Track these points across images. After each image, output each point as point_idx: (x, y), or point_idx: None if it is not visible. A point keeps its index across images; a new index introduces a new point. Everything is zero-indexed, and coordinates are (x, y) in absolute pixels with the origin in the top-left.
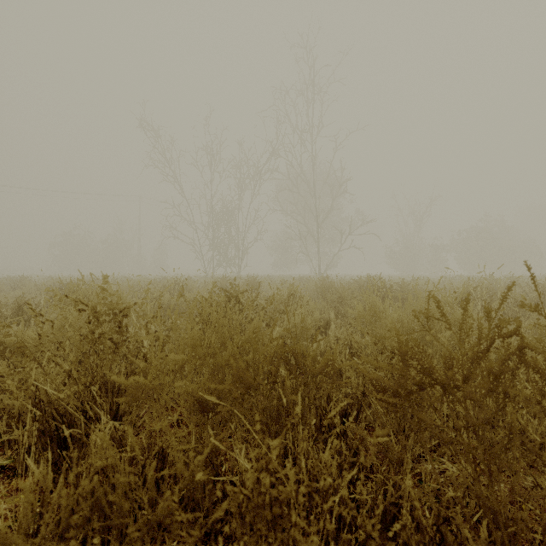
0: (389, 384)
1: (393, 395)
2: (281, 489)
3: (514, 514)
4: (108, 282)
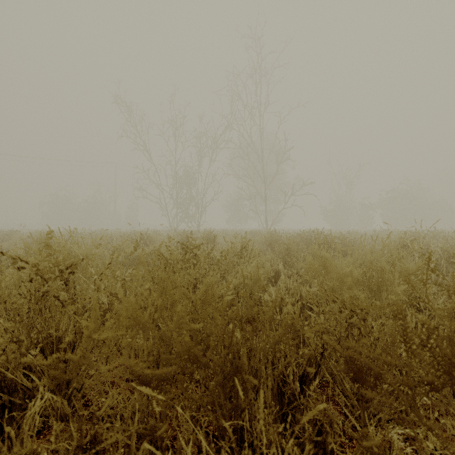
0: (369, 364)
1: (374, 377)
2: None
3: None
4: (72, 236)
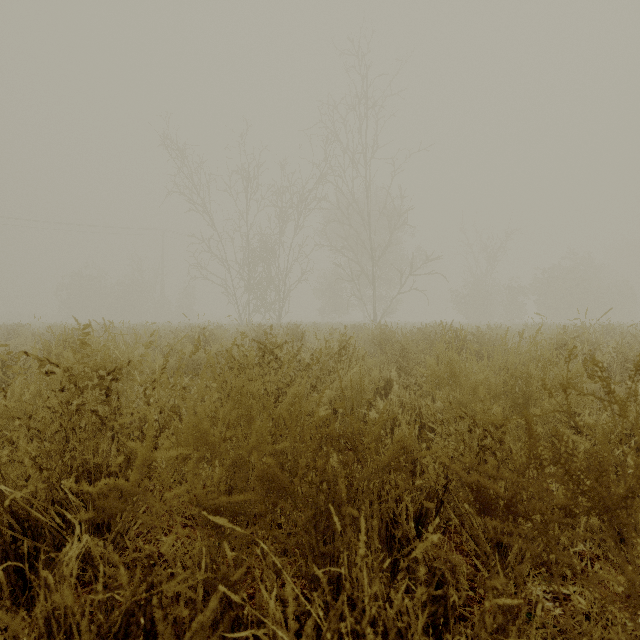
0: (499, 491)
1: (505, 508)
2: None
3: None
4: (109, 332)
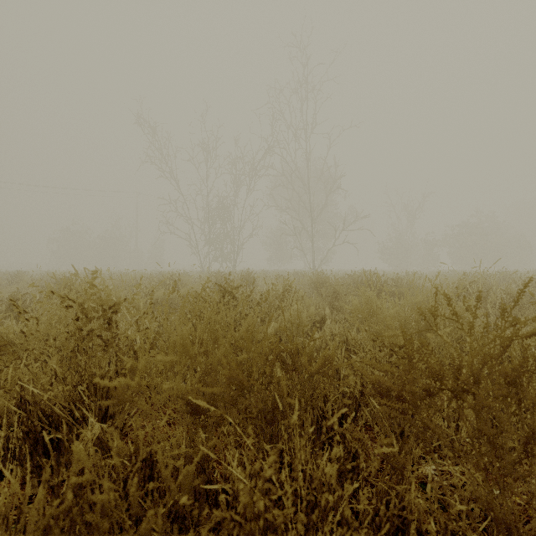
0: (392, 386)
1: (396, 398)
2: (277, 512)
3: (531, 530)
4: (101, 277)
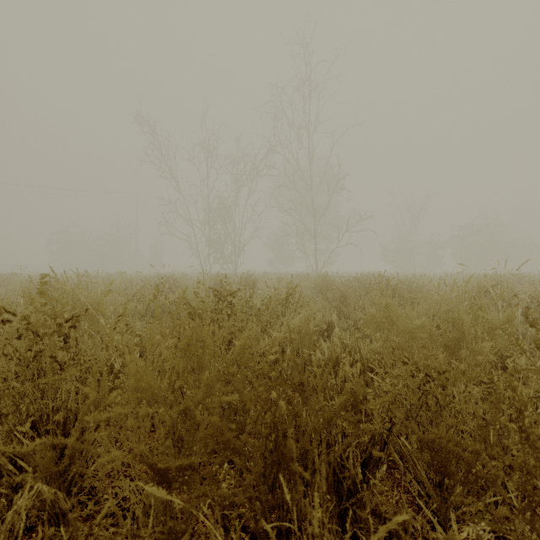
0: (459, 451)
1: (465, 469)
2: None
3: None
4: (80, 281)
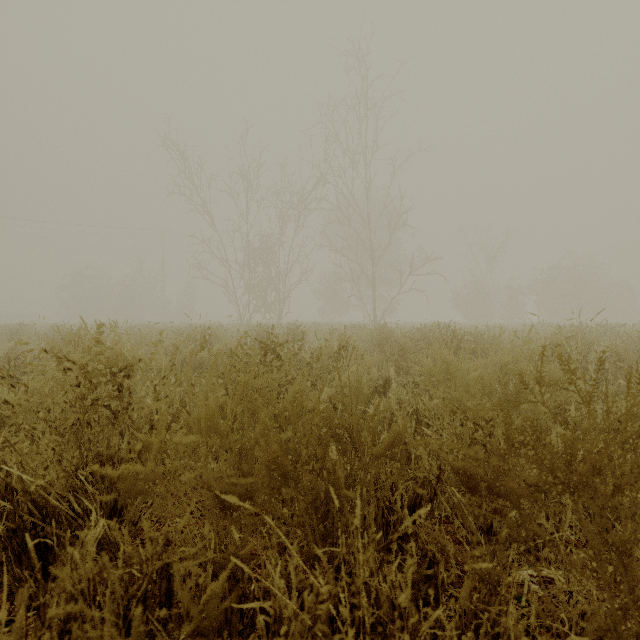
0: (482, 475)
1: (488, 490)
2: None
3: None
4: (115, 332)
